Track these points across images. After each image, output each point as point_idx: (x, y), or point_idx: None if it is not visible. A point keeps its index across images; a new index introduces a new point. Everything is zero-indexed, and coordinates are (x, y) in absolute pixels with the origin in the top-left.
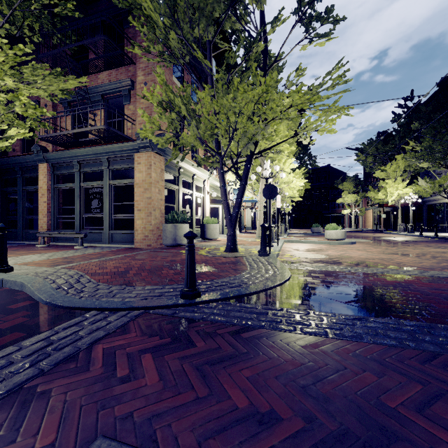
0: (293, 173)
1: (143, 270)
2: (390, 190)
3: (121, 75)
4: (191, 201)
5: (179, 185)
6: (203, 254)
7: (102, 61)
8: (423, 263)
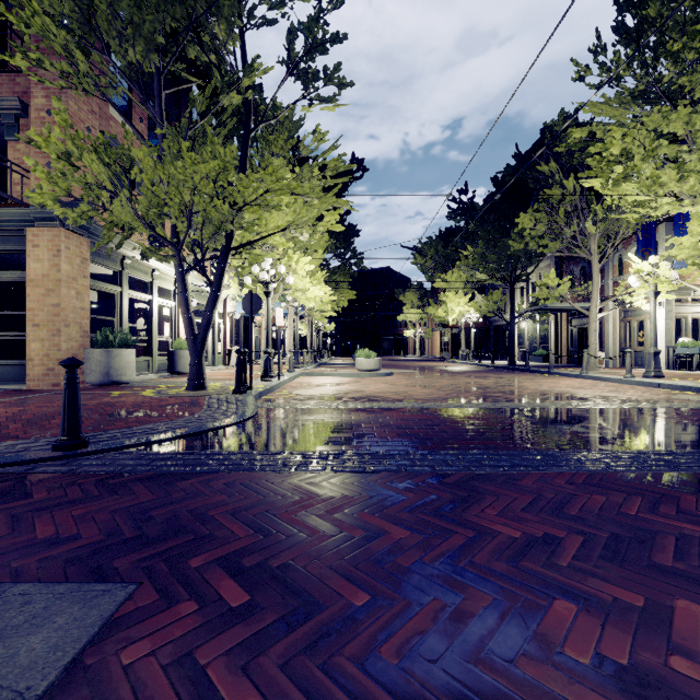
0: (312, 278)
1: (16, 421)
2: (451, 306)
3: (0, 88)
4: (149, 313)
5: (123, 285)
6: (145, 394)
7: None
8: (434, 395)
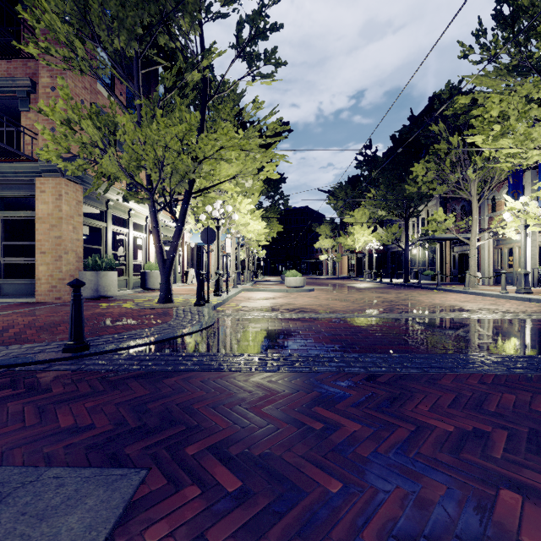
0: (251, 215)
1: (31, 328)
2: (357, 236)
3: (16, 71)
4: (127, 243)
5: (107, 221)
6: (127, 306)
7: None
8: (350, 307)
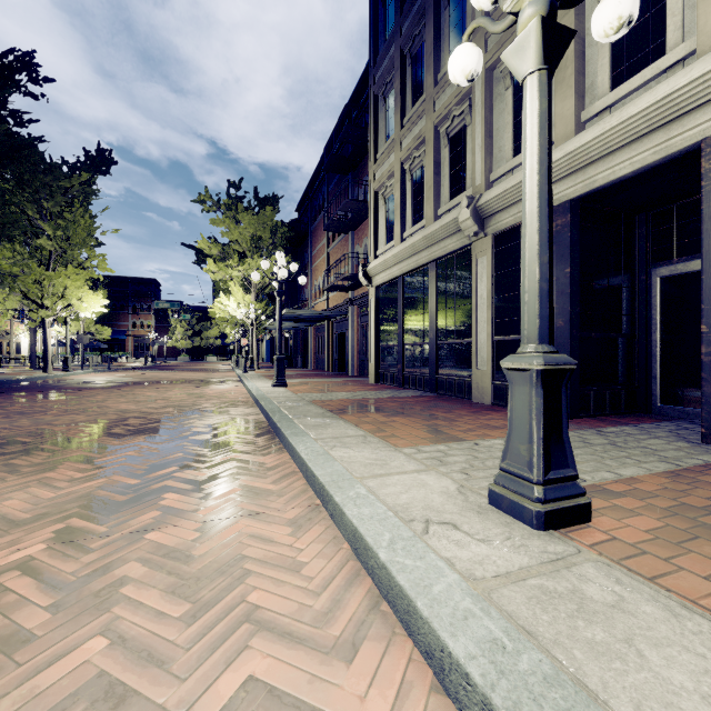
0: None
1: None
2: None
3: None
4: None
5: None
6: None
7: None
8: None
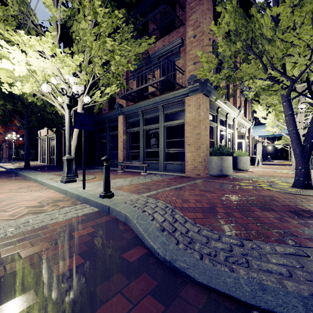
0: None
1: (227, 207)
2: None
3: (172, 38)
4: (224, 137)
5: (217, 122)
6: (270, 189)
7: (159, 31)
8: None
